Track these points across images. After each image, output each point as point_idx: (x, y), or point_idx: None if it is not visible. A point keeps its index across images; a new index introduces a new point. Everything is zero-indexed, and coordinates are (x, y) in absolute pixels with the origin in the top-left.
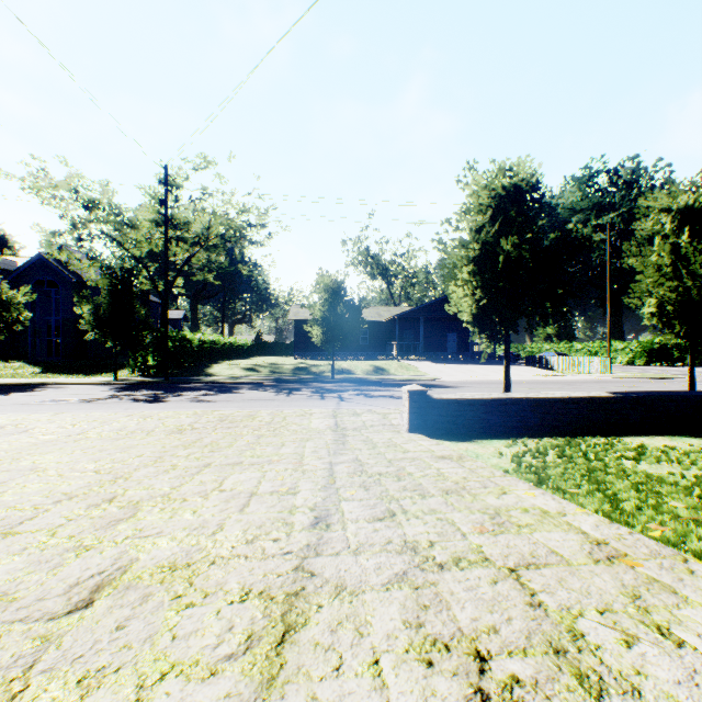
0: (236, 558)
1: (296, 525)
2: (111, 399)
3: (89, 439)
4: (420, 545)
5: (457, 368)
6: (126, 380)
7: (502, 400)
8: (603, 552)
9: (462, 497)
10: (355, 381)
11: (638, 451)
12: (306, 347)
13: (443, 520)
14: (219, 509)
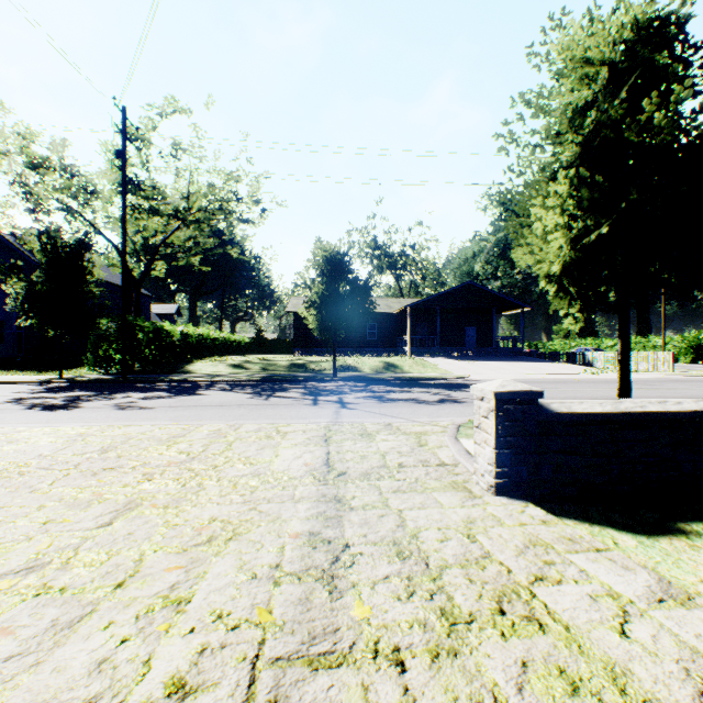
0: None
1: None
2: (1, 404)
3: None
4: None
5: (483, 364)
6: (75, 377)
7: None
8: None
9: None
10: (363, 379)
11: None
12: (307, 342)
13: None
14: None
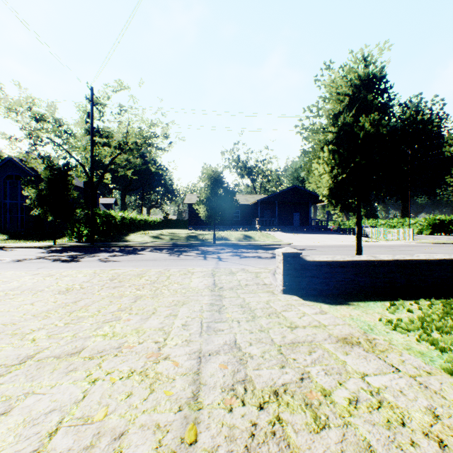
0: None
1: None
2: (37, 259)
3: None
4: None
5: (302, 236)
6: (63, 244)
7: (371, 262)
8: None
9: None
10: (231, 245)
11: None
12: (196, 222)
13: None
14: None
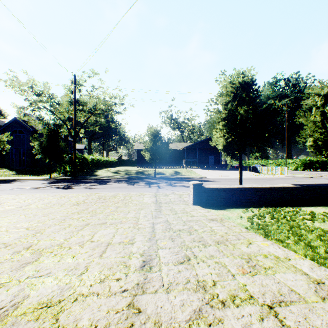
0: (91, 296)
1: (131, 268)
2: (46, 187)
3: (30, 208)
4: (207, 284)
5: (214, 172)
6: (55, 177)
7: (240, 188)
8: (324, 290)
9: (227, 246)
10: (166, 178)
11: (312, 215)
12: (142, 162)
13: (219, 263)
14: (88, 255)
